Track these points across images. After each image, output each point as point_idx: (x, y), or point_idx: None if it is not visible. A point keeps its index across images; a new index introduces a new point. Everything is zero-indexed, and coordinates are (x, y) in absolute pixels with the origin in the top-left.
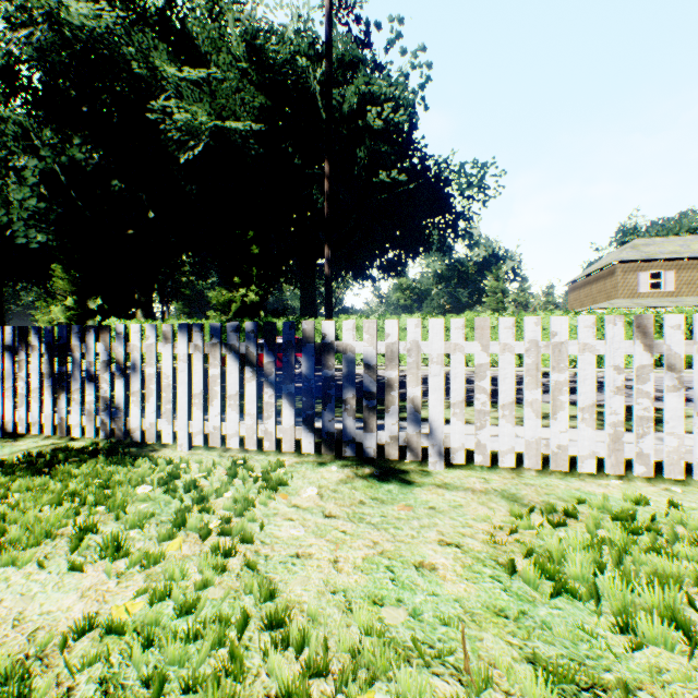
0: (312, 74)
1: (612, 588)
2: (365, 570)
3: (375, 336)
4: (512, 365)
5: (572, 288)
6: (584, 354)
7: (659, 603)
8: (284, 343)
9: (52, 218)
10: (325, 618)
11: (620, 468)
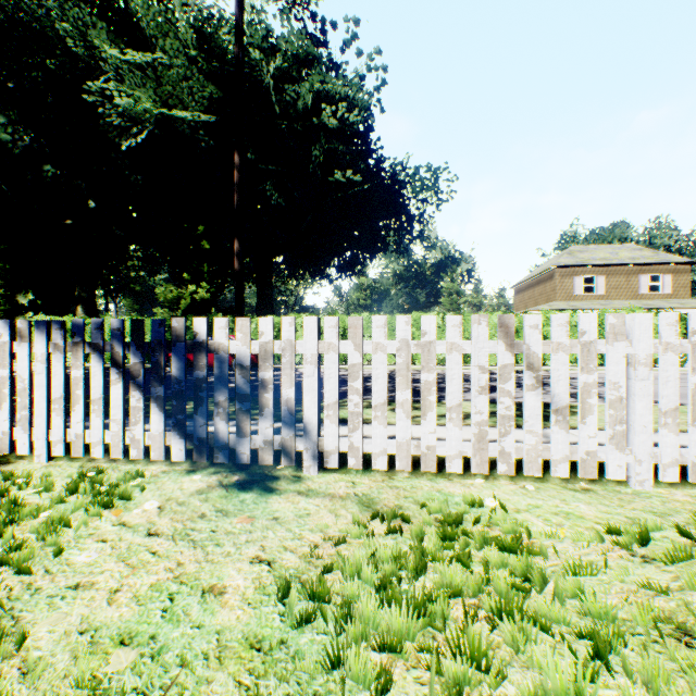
0: (265, 68)
1: (368, 609)
2: (142, 600)
3: (249, 335)
4: (384, 365)
5: (517, 290)
6: (451, 354)
7: (389, 628)
8: (153, 341)
9: None
10: (39, 670)
11: (484, 467)
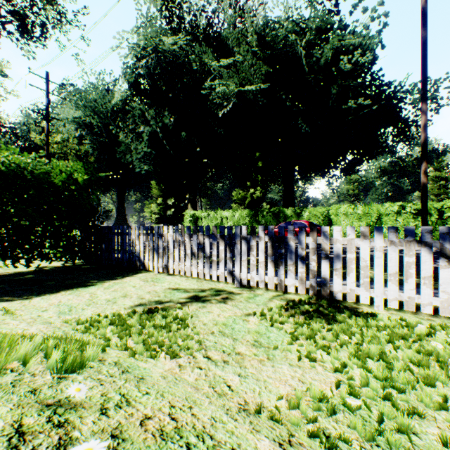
0: (299, 44)
1: None
2: None
3: None
4: None
5: None
6: None
7: None
8: None
9: (152, 157)
10: None
11: None
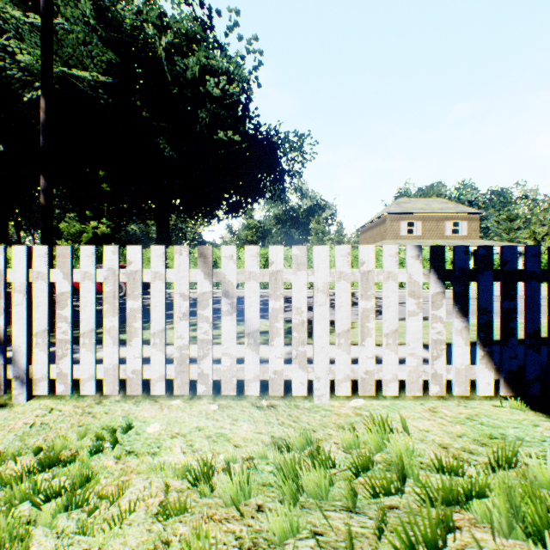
0: (158, 41)
1: None
2: None
3: None
4: (92, 293)
5: (362, 231)
6: (156, 282)
7: None
8: None
9: None
10: None
11: (186, 388)
